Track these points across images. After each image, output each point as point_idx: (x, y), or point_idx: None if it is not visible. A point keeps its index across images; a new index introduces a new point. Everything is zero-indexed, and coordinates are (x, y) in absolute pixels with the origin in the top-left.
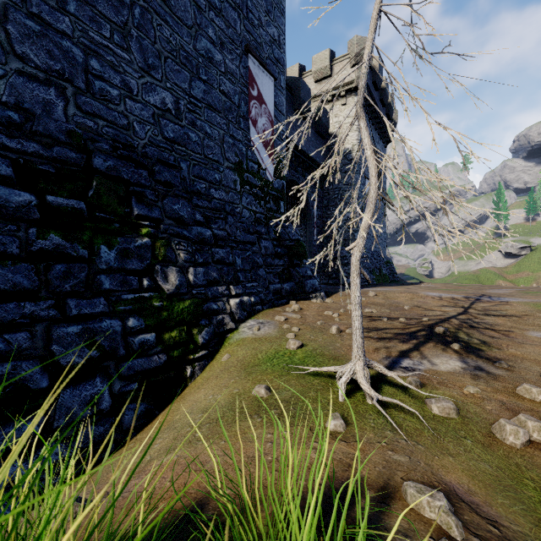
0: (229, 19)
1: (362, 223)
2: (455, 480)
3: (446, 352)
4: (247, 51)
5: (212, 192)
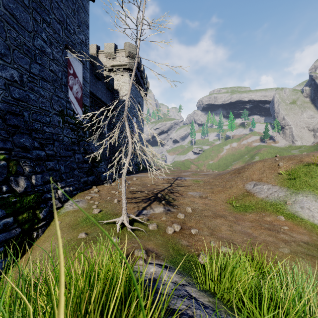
0: (55, 28)
1: (126, 162)
2: (150, 247)
3: (160, 205)
4: (66, 48)
5: (45, 128)
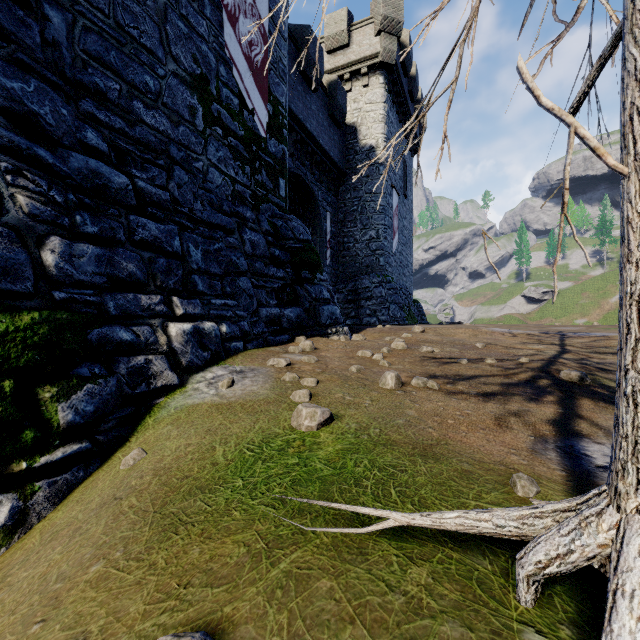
0: None
1: None
2: None
3: None
4: None
5: (138, 108)
